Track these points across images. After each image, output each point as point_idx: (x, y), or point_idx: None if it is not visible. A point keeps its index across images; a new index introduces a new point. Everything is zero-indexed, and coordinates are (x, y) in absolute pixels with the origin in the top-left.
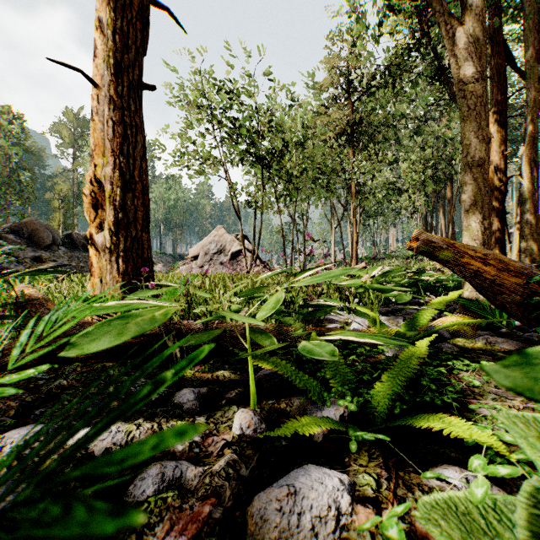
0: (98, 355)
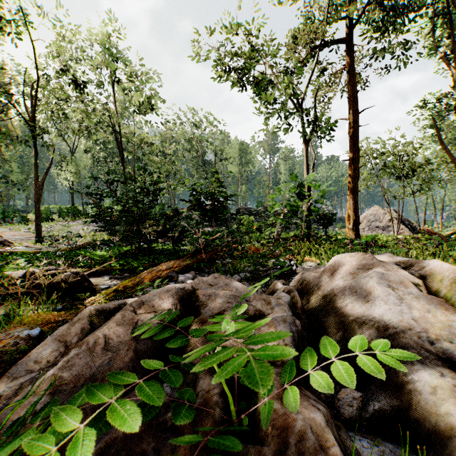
0: None
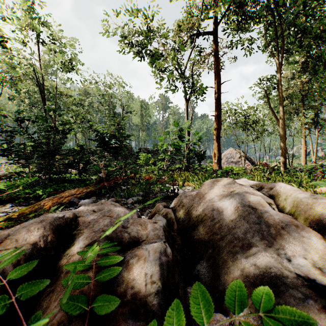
0: None
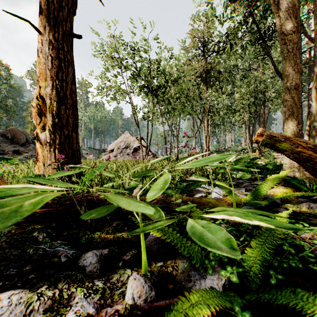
0: (32, 219)
